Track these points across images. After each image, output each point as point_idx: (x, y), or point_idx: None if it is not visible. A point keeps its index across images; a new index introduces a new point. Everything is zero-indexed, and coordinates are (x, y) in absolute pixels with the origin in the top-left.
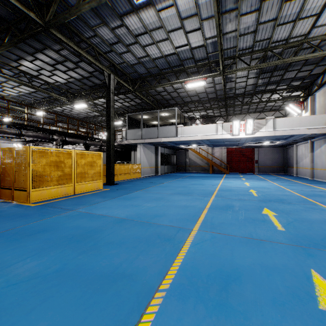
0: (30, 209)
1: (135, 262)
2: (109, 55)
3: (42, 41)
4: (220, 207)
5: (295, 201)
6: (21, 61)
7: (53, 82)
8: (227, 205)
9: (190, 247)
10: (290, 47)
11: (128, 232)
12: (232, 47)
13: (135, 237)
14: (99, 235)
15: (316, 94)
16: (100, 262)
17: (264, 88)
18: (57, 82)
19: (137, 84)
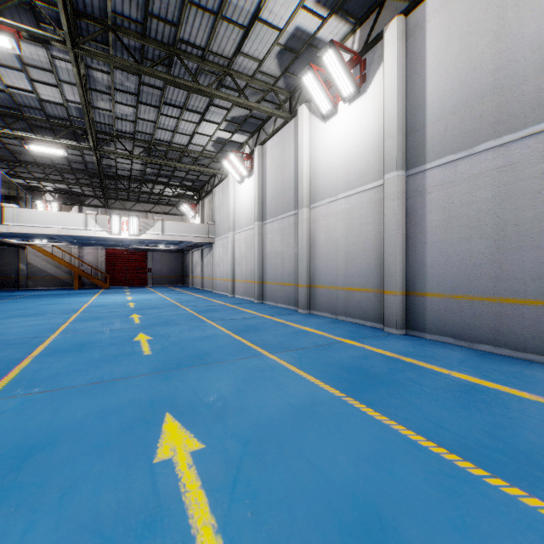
0: None
1: None
2: None
3: None
4: (86, 319)
5: (166, 307)
6: None
7: None
8: (96, 317)
9: (52, 342)
10: (174, 150)
11: None
12: (108, 123)
13: None
14: None
15: (205, 200)
16: None
17: (155, 179)
18: None
19: None
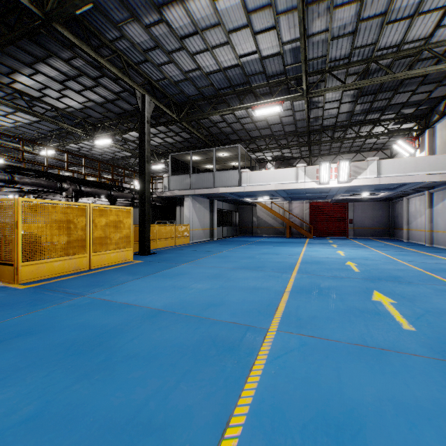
0: (17, 294)
1: (173, 396)
2: (143, 67)
3: (44, 44)
4: (308, 289)
5: (416, 280)
6: (15, 75)
7: (63, 107)
8: (318, 286)
9: (267, 364)
10: (403, 57)
11: (164, 334)
12: (320, 56)
13: (176, 344)
14: (117, 340)
15: (436, 126)
16: (111, 397)
17: (363, 118)
18: (69, 107)
19: (184, 111)
